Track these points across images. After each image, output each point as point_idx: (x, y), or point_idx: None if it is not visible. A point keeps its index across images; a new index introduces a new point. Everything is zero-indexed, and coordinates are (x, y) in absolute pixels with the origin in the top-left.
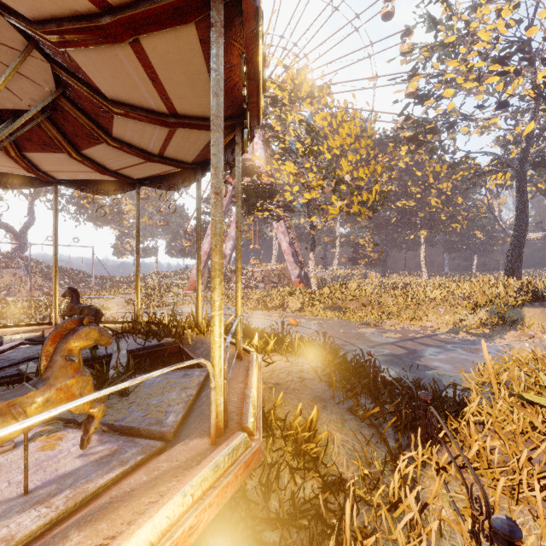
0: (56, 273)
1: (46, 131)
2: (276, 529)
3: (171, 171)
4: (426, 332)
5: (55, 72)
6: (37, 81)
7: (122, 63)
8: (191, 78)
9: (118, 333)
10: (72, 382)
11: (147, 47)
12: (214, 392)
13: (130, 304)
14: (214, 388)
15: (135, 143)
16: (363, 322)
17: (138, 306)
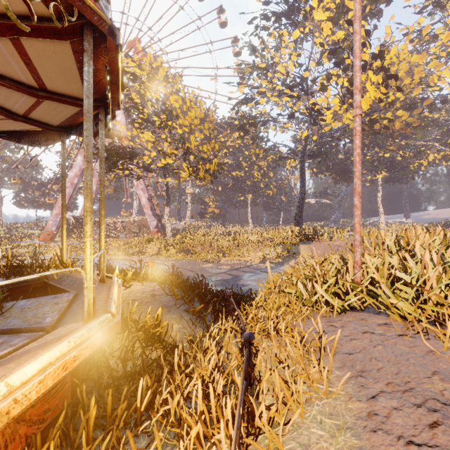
0: None
1: None
2: (131, 380)
3: (33, 129)
4: (246, 264)
5: None
6: None
7: None
8: (63, 70)
9: None
10: None
11: (25, 43)
12: (87, 289)
13: None
14: (87, 287)
15: None
16: (205, 260)
17: None
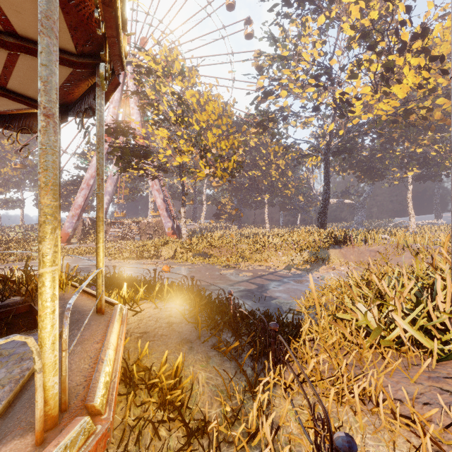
0: None
1: None
2: None
3: (21, 110)
4: (270, 270)
5: None
6: None
7: None
8: None
9: None
10: None
11: None
12: (40, 374)
13: None
14: (40, 370)
15: None
16: (224, 265)
17: None
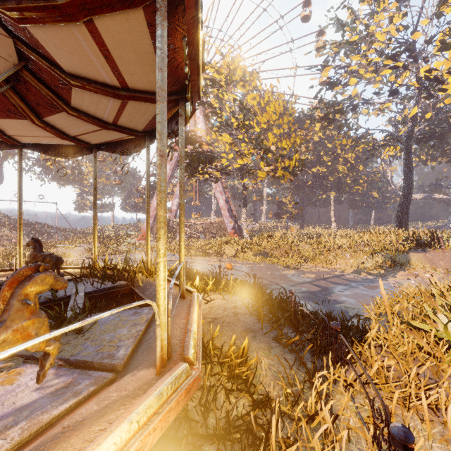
0: (21, 225)
1: (10, 100)
2: (214, 443)
3: (124, 137)
4: (335, 273)
5: (17, 46)
6: (1, 54)
7: (78, 40)
8: (140, 57)
9: (77, 277)
10: (28, 324)
11: (100, 27)
12: (159, 328)
13: (89, 252)
14: (159, 325)
15: (91, 113)
16: (285, 266)
17: (95, 254)
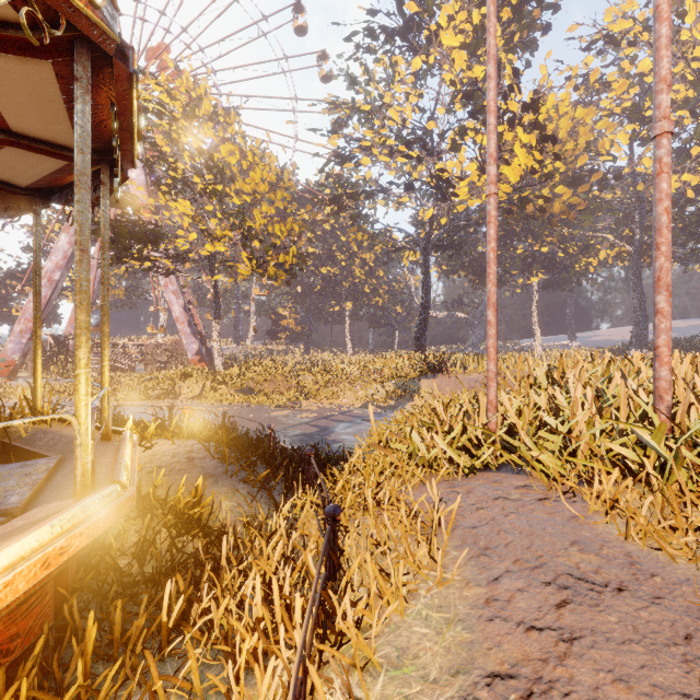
0: None
1: None
2: (154, 587)
3: None
4: (341, 409)
5: None
6: None
7: None
8: (39, 102)
9: None
10: None
11: None
12: (80, 448)
13: None
14: (80, 445)
15: None
16: (277, 405)
17: None
